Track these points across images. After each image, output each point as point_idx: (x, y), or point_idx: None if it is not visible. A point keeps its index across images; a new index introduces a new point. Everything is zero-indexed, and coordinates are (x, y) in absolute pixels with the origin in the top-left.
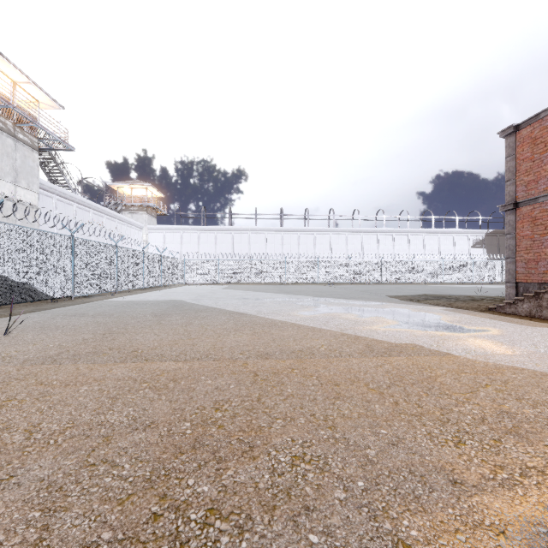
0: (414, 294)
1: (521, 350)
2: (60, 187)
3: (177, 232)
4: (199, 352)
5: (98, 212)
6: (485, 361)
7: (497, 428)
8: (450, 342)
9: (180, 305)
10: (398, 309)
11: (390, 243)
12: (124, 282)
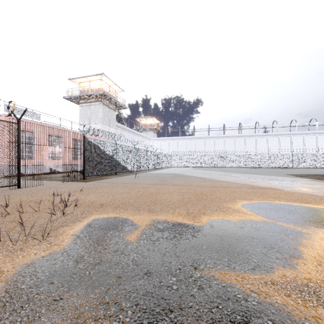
0: (304, 174)
1: (317, 191)
2: (121, 125)
3: (167, 140)
4: (194, 185)
5: (134, 134)
6: (293, 191)
7: (271, 197)
8: (288, 188)
9: (177, 174)
10: (282, 179)
11: (301, 141)
12: (149, 165)
